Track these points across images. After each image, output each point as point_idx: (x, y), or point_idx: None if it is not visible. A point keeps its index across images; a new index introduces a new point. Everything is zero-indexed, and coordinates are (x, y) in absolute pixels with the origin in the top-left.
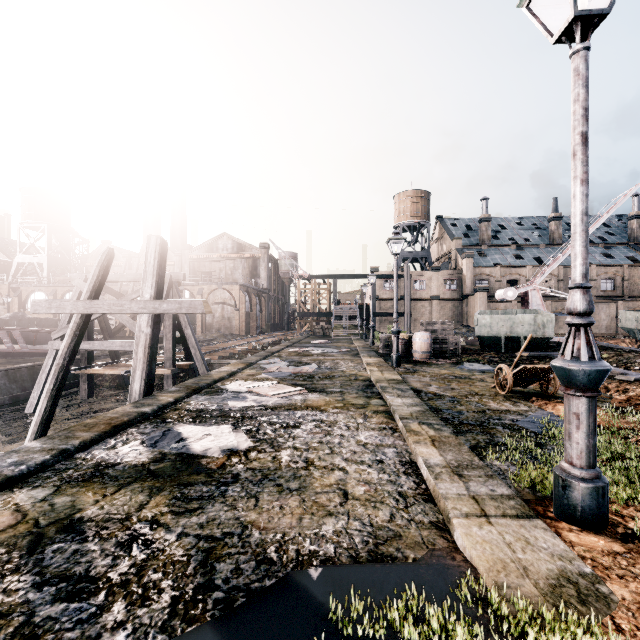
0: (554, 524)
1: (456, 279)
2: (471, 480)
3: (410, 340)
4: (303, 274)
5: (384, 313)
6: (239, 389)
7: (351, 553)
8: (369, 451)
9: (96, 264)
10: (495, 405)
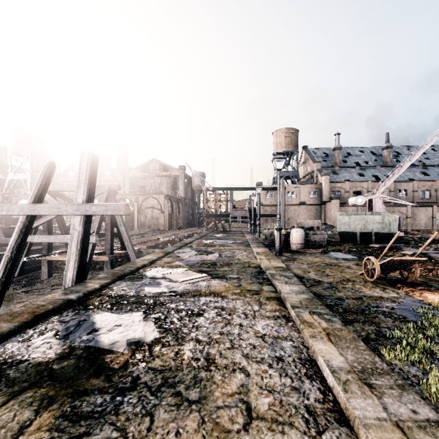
0: None
1: (317, 190)
2: (384, 393)
3: (287, 234)
4: (209, 187)
5: (266, 214)
6: (156, 275)
7: None
8: (268, 345)
9: (39, 174)
10: (368, 291)
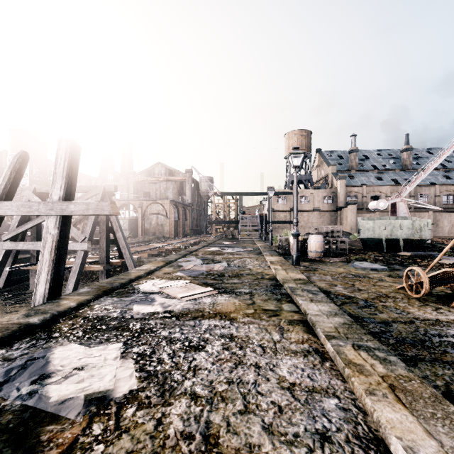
0: None
1: (332, 195)
2: None
3: (304, 241)
4: (217, 192)
5: (278, 221)
6: (151, 289)
7: None
8: (301, 405)
9: (7, 166)
10: (418, 312)
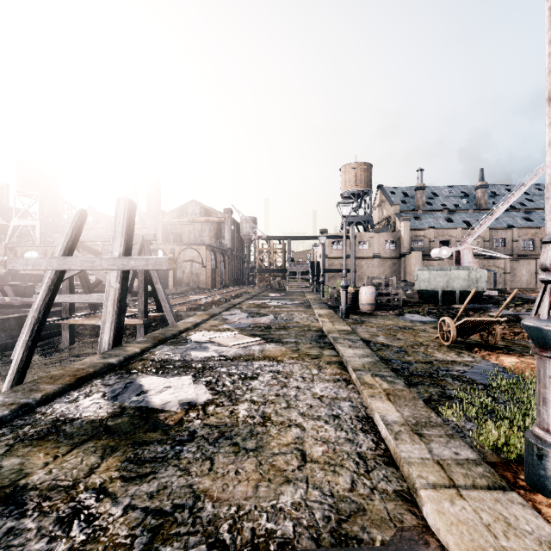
0: (530, 496)
1: (395, 240)
2: (432, 441)
3: (356, 293)
4: (261, 235)
5: (332, 269)
6: (202, 339)
7: (312, 534)
8: (325, 405)
9: (70, 224)
10: (441, 355)
